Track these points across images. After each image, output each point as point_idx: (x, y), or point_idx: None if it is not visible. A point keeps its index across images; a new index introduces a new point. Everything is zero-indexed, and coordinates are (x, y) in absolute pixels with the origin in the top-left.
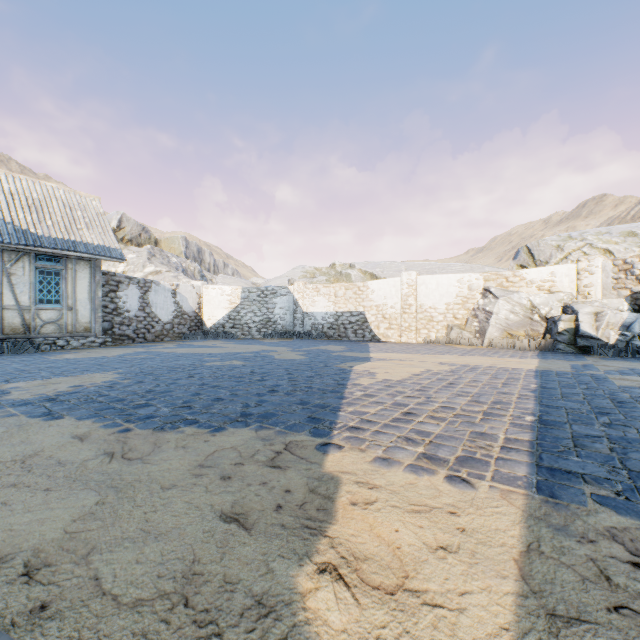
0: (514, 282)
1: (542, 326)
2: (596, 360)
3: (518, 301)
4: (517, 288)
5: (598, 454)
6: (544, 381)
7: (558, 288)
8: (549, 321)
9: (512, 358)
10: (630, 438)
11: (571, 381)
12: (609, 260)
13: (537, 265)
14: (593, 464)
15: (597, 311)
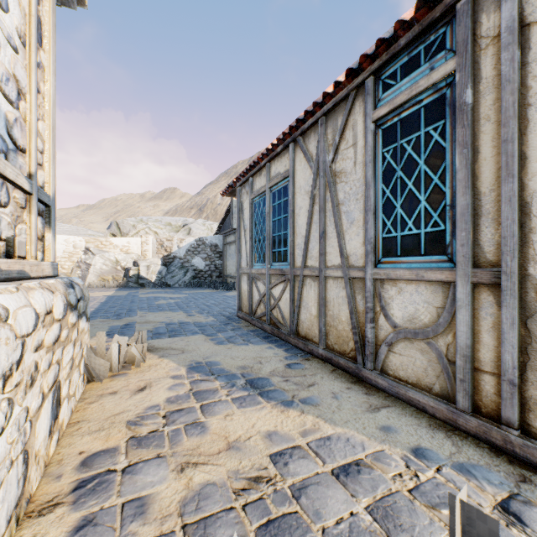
0: (107, 245)
1: (123, 273)
2: (144, 289)
3: (109, 257)
4: (109, 249)
5: (110, 312)
6: (110, 299)
7: (132, 251)
8: (126, 270)
9: (101, 292)
10: (124, 308)
11: (122, 298)
12: (155, 238)
13: (122, 235)
14: (106, 314)
15: (149, 265)
